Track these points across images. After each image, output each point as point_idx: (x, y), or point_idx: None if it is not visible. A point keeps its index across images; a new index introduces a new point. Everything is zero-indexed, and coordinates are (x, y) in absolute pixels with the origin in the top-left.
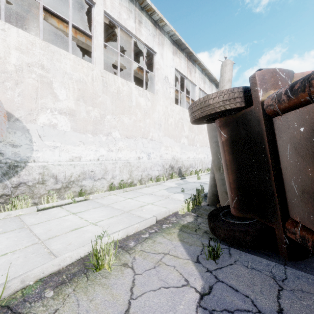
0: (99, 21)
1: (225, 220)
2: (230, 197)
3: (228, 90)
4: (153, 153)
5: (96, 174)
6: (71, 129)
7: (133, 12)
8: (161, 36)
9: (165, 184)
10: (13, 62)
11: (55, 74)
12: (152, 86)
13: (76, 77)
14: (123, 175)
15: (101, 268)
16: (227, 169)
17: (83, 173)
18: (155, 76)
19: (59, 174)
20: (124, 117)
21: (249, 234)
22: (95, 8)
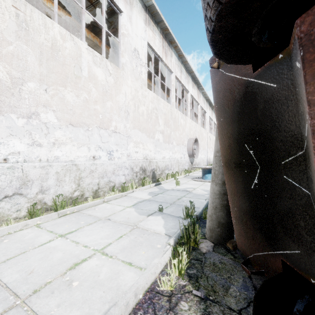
0: None
1: None
2: None
3: None
4: (117, 151)
5: (1, 189)
6: None
7: None
8: None
9: (134, 195)
10: None
11: None
12: None
13: None
14: (64, 185)
15: None
16: None
17: None
18: (120, 44)
19: None
20: (66, 91)
21: None
22: None
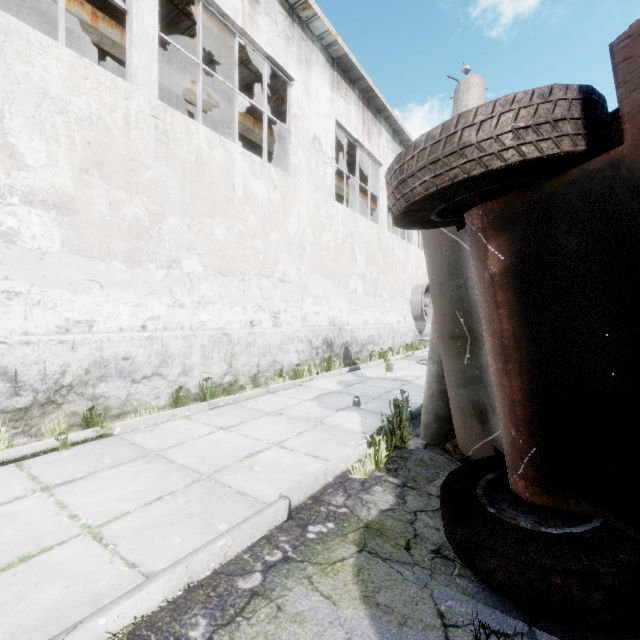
0: None
1: (501, 516)
2: (511, 445)
3: (534, 93)
4: (286, 312)
5: (139, 366)
6: (63, 248)
7: None
8: (304, 43)
9: (314, 384)
10: None
11: (11, 94)
12: (285, 165)
13: (78, 110)
14: (211, 365)
15: None
16: (507, 360)
17: (99, 364)
18: (290, 134)
19: (25, 368)
20: (214, 224)
21: (599, 584)
22: None
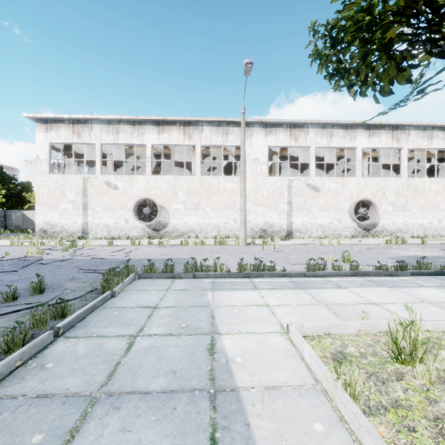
0: (405, 155)
1: None
2: None
3: None
4: (443, 219)
5: (403, 230)
6: (392, 210)
7: (426, 135)
8: None
9: None
10: (374, 190)
11: (386, 189)
12: None
13: (394, 187)
14: (419, 232)
15: (423, 244)
16: None
17: (397, 229)
18: None
19: (388, 229)
20: (419, 199)
21: None
22: (402, 150)
